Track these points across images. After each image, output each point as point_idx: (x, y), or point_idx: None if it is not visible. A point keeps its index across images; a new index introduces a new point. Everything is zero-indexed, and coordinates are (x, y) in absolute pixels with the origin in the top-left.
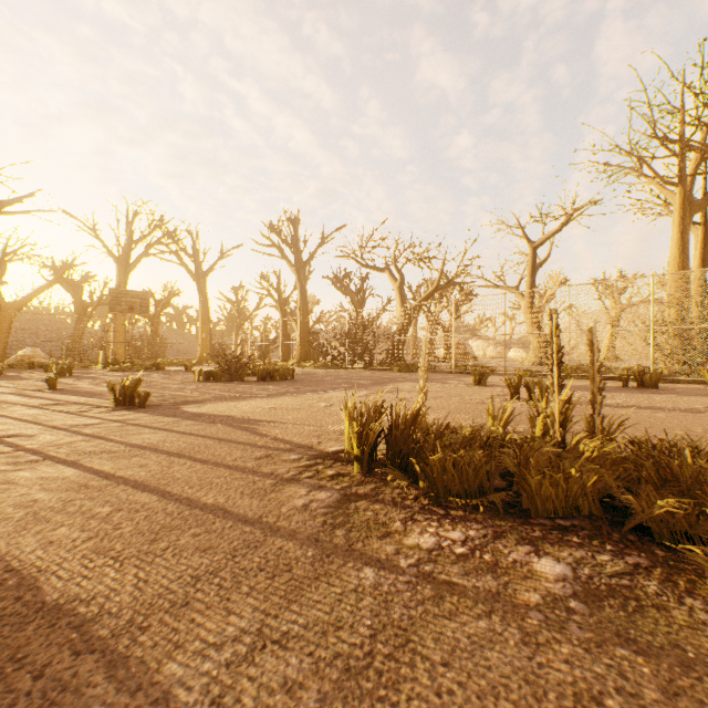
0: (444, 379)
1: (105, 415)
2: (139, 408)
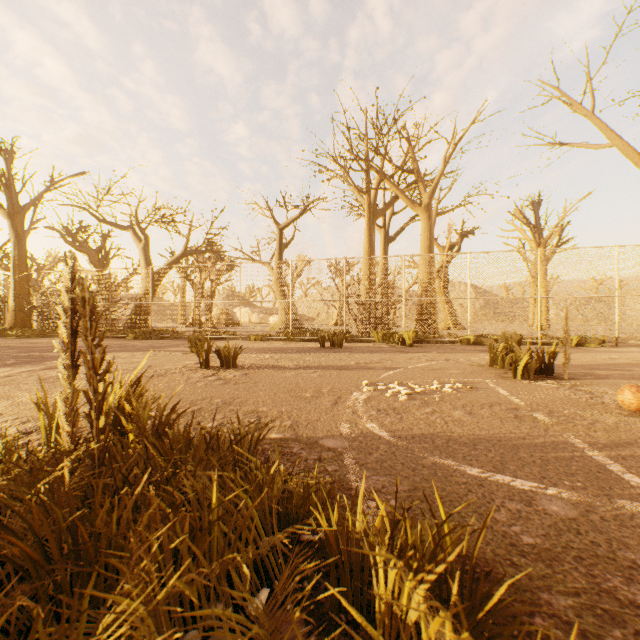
0: (170, 347)
1: None
2: None
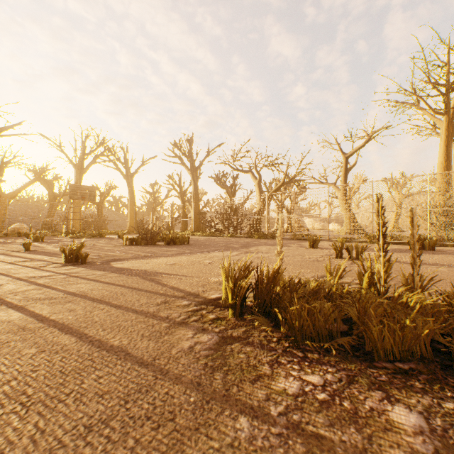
0: (288, 244)
1: (57, 269)
2: (81, 264)
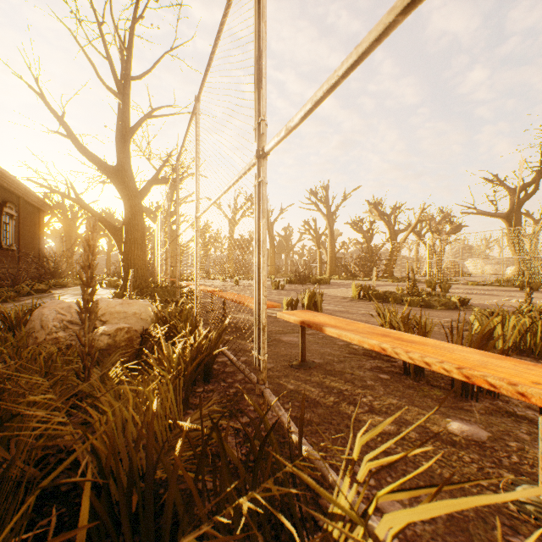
0: None
1: (275, 291)
2: (282, 290)
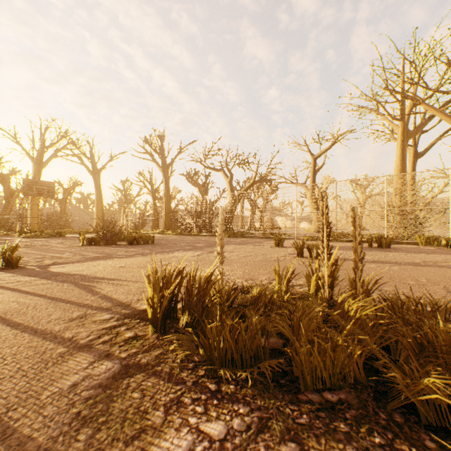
0: (256, 243)
1: None
2: (12, 269)
